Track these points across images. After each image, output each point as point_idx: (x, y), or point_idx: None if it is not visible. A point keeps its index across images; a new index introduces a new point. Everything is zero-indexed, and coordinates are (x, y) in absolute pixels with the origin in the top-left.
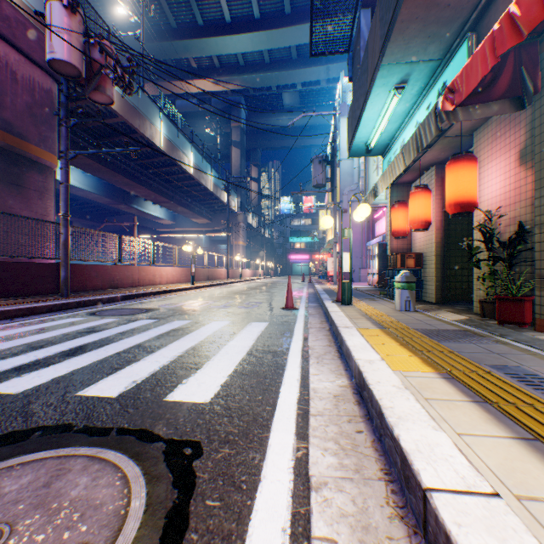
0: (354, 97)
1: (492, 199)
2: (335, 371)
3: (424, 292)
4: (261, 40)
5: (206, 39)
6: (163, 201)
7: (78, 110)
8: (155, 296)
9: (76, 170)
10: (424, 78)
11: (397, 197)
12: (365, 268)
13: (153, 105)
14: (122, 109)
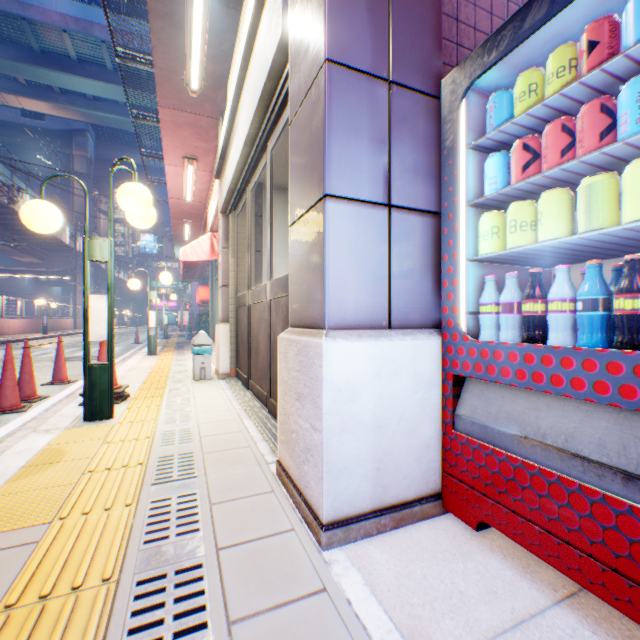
0: None
1: None
2: None
3: None
4: (116, 93)
5: (47, 71)
6: None
7: None
8: (23, 342)
9: None
10: None
11: None
12: None
13: None
14: None
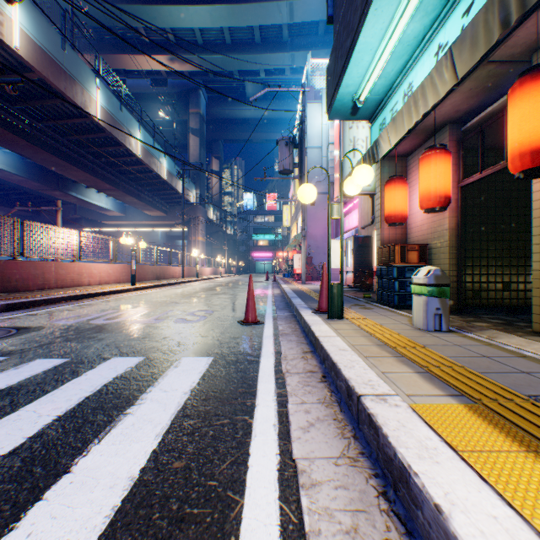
0: (341, 26)
1: None
2: None
3: None
4: (221, 15)
5: (159, 6)
6: (107, 189)
7: None
8: (68, 302)
9: None
10: None
11: (389, 174)
12: None
13: (86, 67)
14: (39, 61)
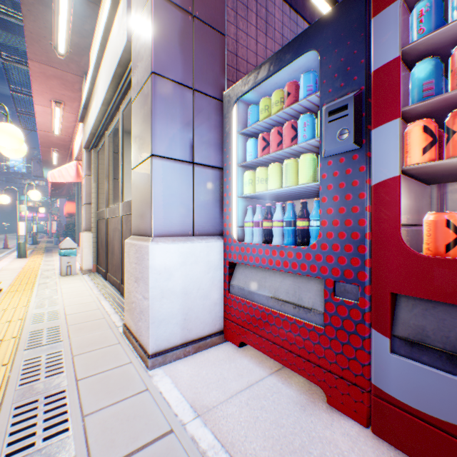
0: None
1: None
2: None
3: None
4: None
5: None
6: None
7: None
8: None
9: None
10: None
11: None
12: None
13: None
14: None
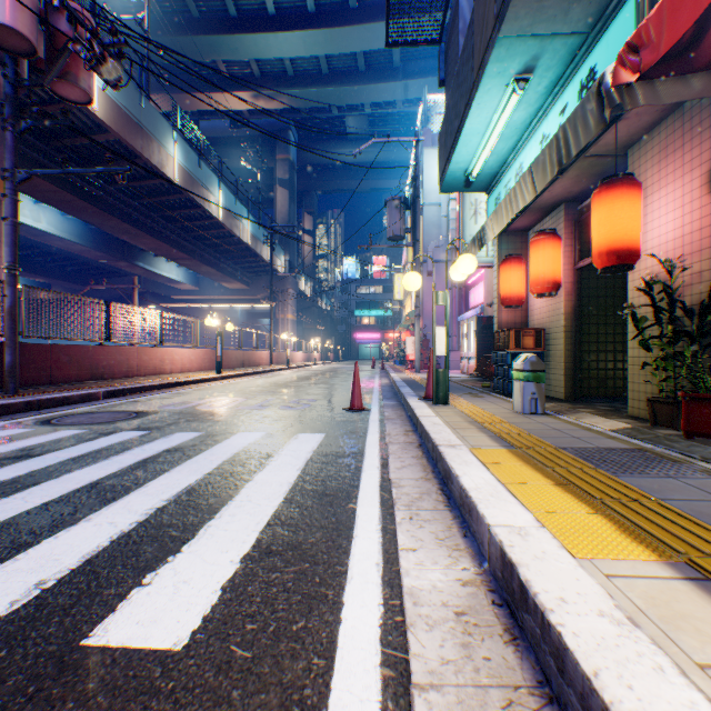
0: (450, 102)
1: (660, 246)
2: (446, 541)
3: (547, 384)
4: (317, 41)
5: (242, 36)
6: (181, 258)
7: (33, 108)
8: (159, 390)
9: (51, 210)
10: (559, 65)
11: (507, 250)
12: (457, 350)
13: (163, 120)
14: (116, 121)
